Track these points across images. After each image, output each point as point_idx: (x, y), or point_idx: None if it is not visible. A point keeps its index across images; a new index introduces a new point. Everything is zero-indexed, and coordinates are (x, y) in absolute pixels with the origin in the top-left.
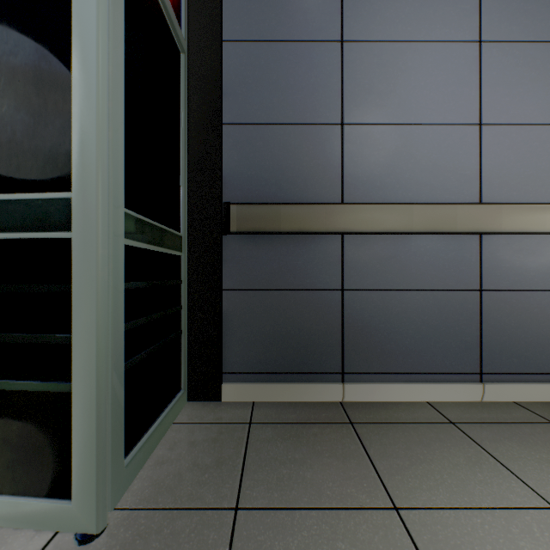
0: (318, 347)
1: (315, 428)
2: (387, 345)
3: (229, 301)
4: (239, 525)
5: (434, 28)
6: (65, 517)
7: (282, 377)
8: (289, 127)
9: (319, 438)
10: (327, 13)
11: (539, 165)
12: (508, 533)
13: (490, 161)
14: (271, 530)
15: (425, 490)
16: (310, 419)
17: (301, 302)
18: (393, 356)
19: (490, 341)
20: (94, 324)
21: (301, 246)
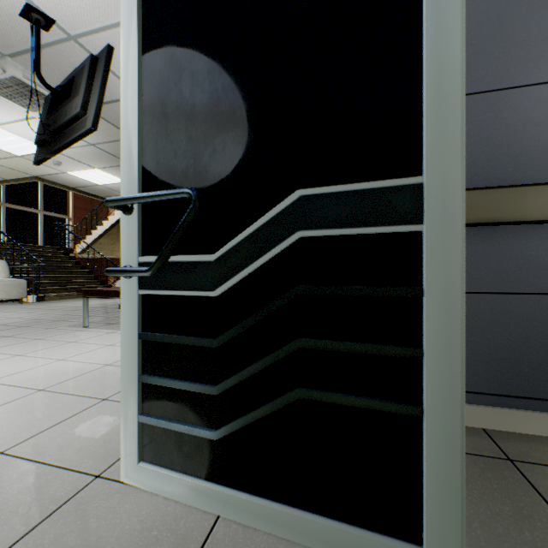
0: None
1: None
2: None
3: None
4: None
5: None
6: None
7: (520, 402)
8: (530, 89)
9: None
10: None
11: None
12: None
13: None
14: None
15: None
16: None
17: None
18: None
19: None
20: (457, 337)
21: None
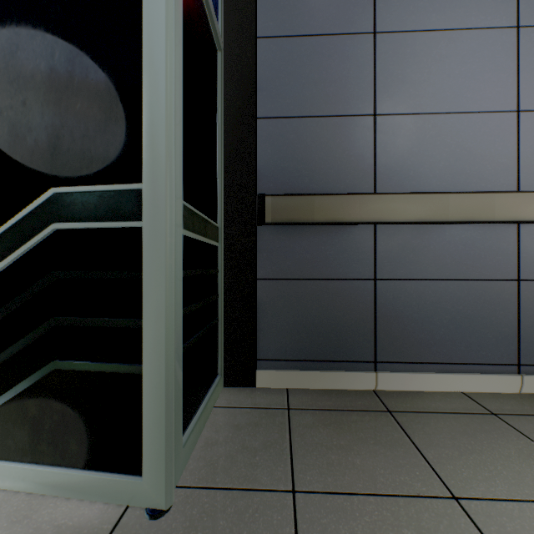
0: (350, 336)
1: (354, 415)
2: (420, 334)
3: (263, 290)
4: (299, 507)
5: (469, 16)
6: (136, 492)
7: (314, 365)
8: (321, 119)
9: (360, 425)
10: (360, 5)
11: None
12: None
13: (528, 149)
14: (332, 514)
15: (481, 481)
16: (347, 407)
17: (333, 291)
18: (426, 345)
19: (528, 332)
20: (163, 309)
21: (333, 236)
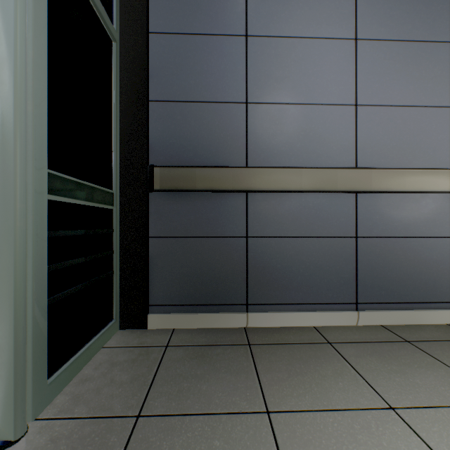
0: (227, 283)
1: (219, 349)
2: (282, 281)
3: (154, 246)
4: (137, 429)
5: (320, 28)
6: None
7: (198, 308)
8: (203, 104)
9: (220, 357)
10: (235, 12)
11: (401, 138)
12: (351, 429)
13: (363, 135)
14: (162, 433)
15: (295, 397)
16: (217, 342)
17: (213, 247)
18: (287, 290)
19: (363, 277)
20: (12, 266)
21: (213, 201)
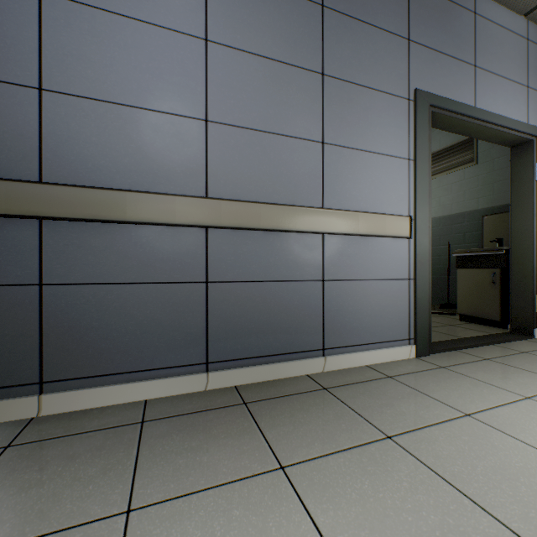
0: (4, 355)
1: None
2: (102, 344)
3: None
4: None
5: (158, 12)
6: None
7: None
8: None
9: None
10: None
11: (261, 168)
12: None
13: (216, 158)
14: None
15: None
16: None
17: None
18: (109, 355)
19: (216, 331)
20: None
21: None
